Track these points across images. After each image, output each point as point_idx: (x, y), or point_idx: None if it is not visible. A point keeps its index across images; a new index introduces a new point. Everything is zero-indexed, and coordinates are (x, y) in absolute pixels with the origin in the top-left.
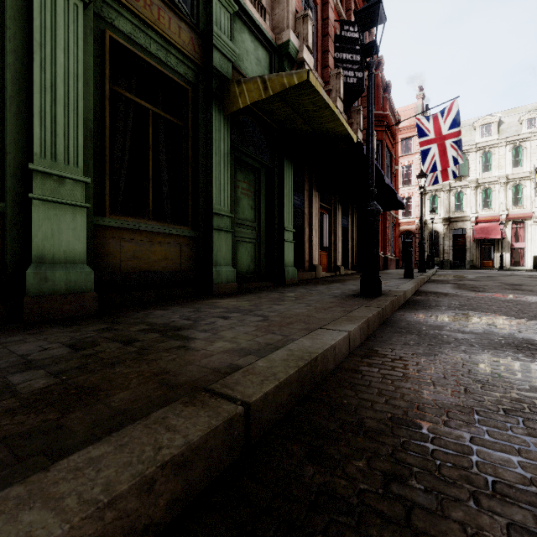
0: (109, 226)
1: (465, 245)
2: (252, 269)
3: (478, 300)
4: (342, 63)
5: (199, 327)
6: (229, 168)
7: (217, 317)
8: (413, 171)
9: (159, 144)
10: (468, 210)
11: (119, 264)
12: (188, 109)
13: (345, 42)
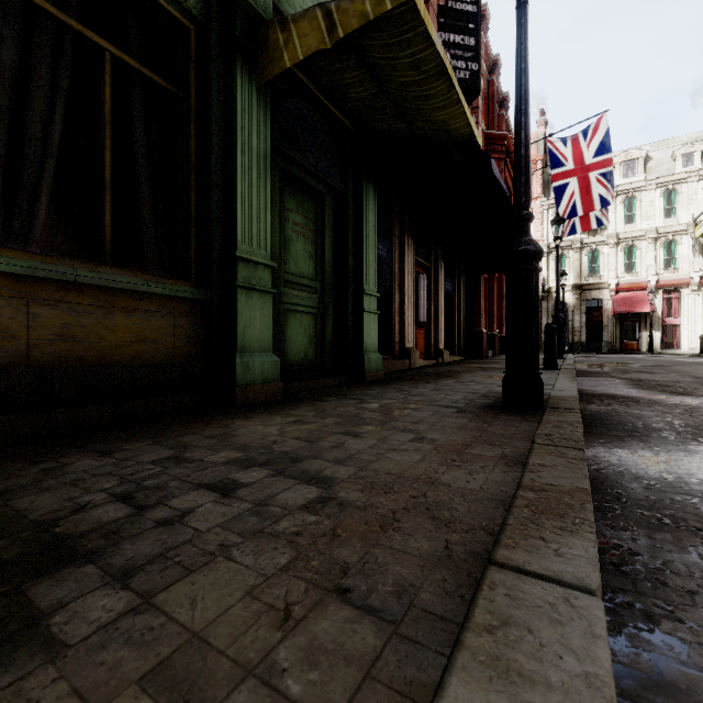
0: None
1: (601, 321)
2: (312, 357)
3: None
4: (449, 48)
5: (124, 547)
6: (268, 181)
7: (207, 487)
8: (533, 222)
9: (132, 127)
10: (606, 274)
11: (25, 352)
12: (189, 65)
13: (452, 17)
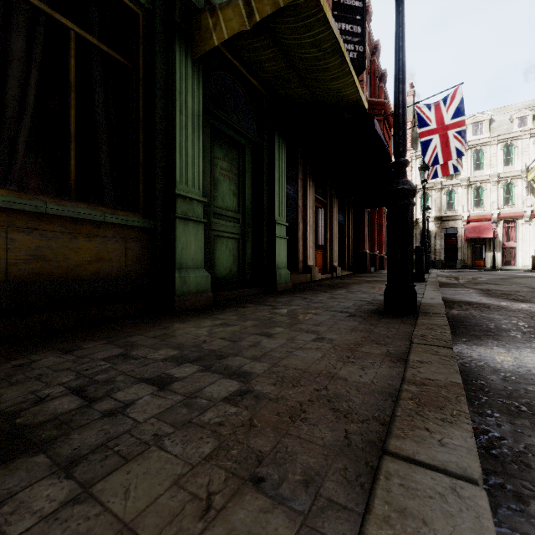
0: None
1: (456, 244)
2: (235, 272)
3: None
4: (341, 34)
5: (72, 437)
6: (201, 135)
7: (147, 381)
8: None
9: (92, 91)
10: (460, 209)
11: (5, 270)
12: (138, 43)
13: (344, 10)
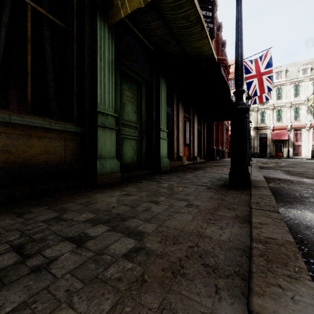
0: None
1: (266, 143)
2: (135, 160)
3: None
4: None
5: (1, 294)
6: (113, 74)
7: (69, 239)
8: None
9: (43, 45)
10: (268, 122)
11: None
12: (73, 15)
13: (201, 2)
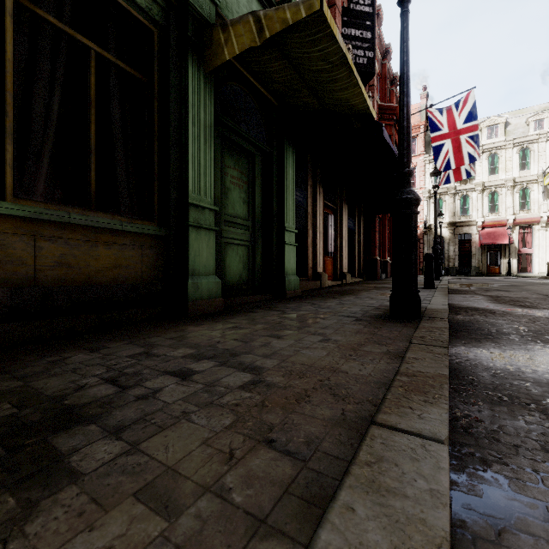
0: (13, 216)
1: (470, 251)
2: (245, 279)
3: (548, 323)
4: (351, 40)
5: (115, 413)
6: (212, 145)
7: (170, 373)
8: (417, 173)
9: (110, 105)
10: (474, 214)
11: (33, 275)
12: (153, 58)
13: (354, 16)
